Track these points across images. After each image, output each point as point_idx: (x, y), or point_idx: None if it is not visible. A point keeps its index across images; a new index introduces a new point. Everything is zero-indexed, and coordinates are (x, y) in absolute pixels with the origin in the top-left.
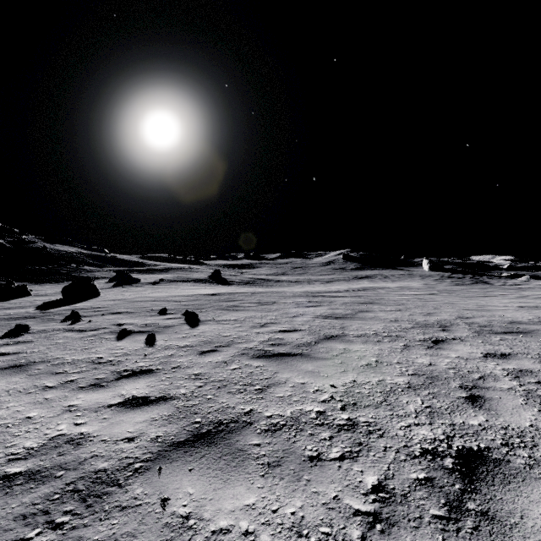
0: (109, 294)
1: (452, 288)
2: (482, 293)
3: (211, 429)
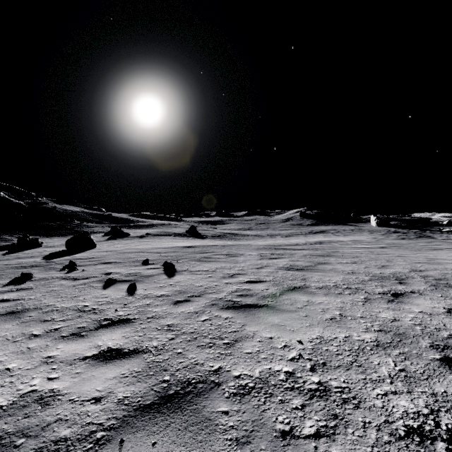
0: (103, 246)
1: (400, 242)
2: (428, 247)
3: (179, 390)
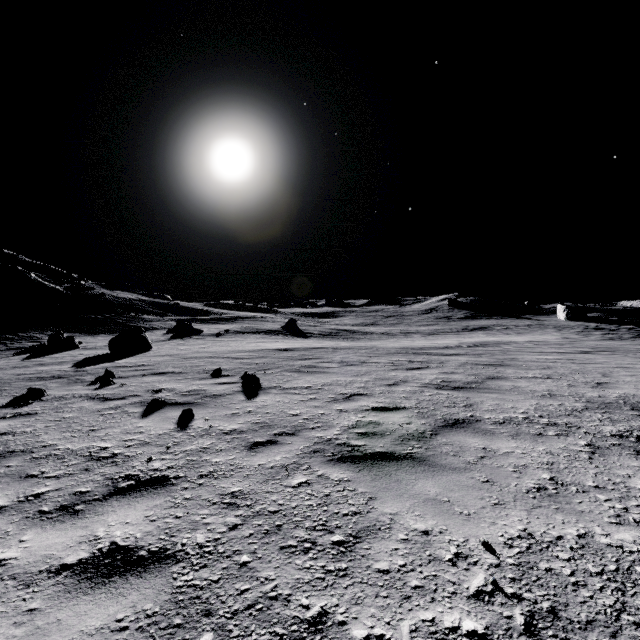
0: (162, 348)
1: (610, 344)
2: None
3: None
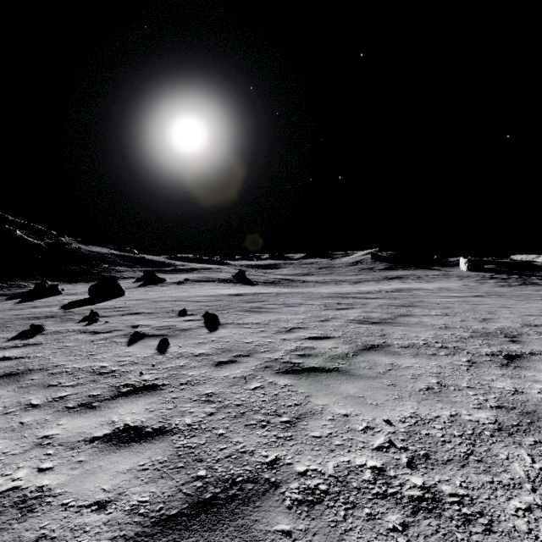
0: (133, 294)
1: (499, 290)
2: (539, 296)
3: (218, 494)
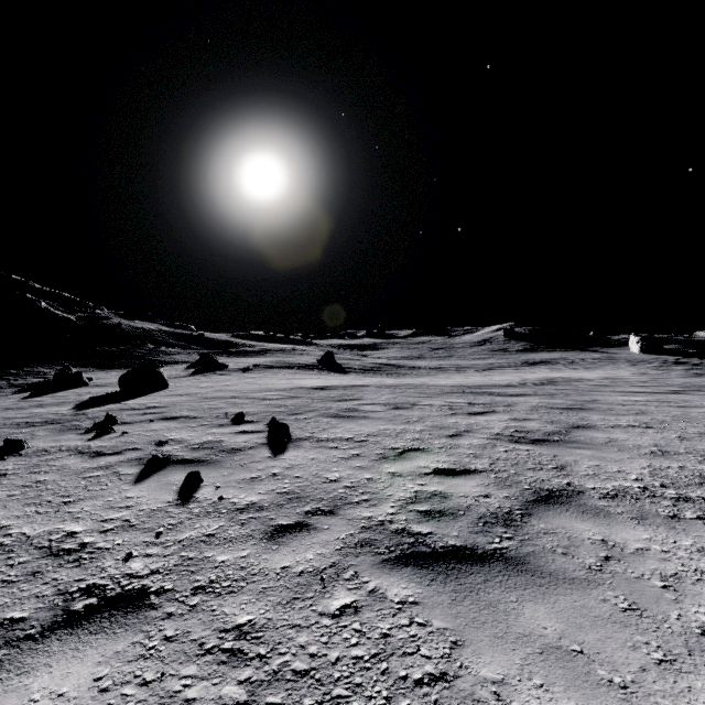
0: (180, 386)
1: (700, 382)
2: None
3: None
